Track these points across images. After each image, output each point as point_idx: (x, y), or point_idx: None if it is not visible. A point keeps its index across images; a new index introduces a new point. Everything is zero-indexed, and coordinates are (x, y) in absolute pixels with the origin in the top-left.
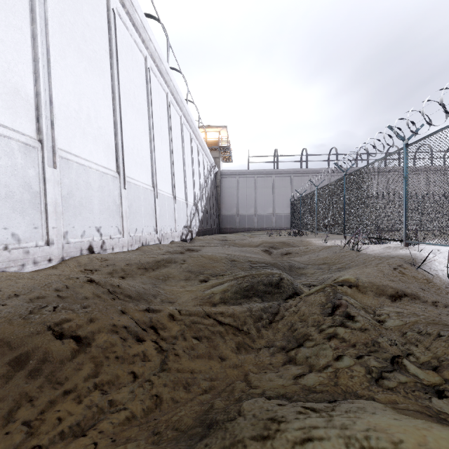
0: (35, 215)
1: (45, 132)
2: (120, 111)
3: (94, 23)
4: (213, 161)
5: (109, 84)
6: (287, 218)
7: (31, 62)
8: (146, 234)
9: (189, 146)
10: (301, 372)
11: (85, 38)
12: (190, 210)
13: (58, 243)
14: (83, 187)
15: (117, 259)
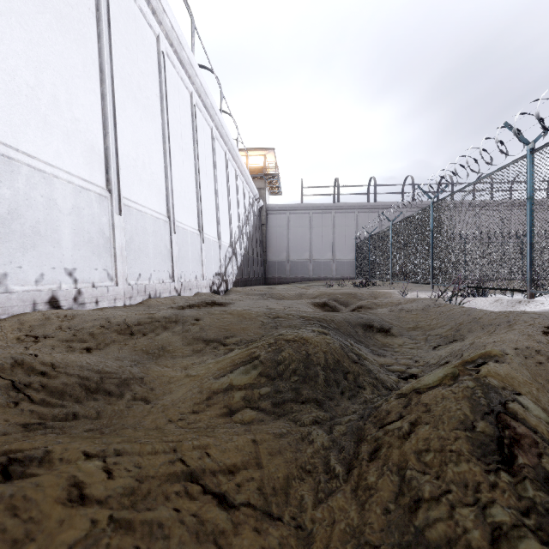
0: None
1: None
2: (113, 102)
3: None
4: (257, 192)
5: (95, 59)
6: (351, 265)
7: None
8: (156, 282)
9: (223, 168)
10: None
11: None
12: (225, 253)
13: None
14: (42, 206)
15: (90, 319)
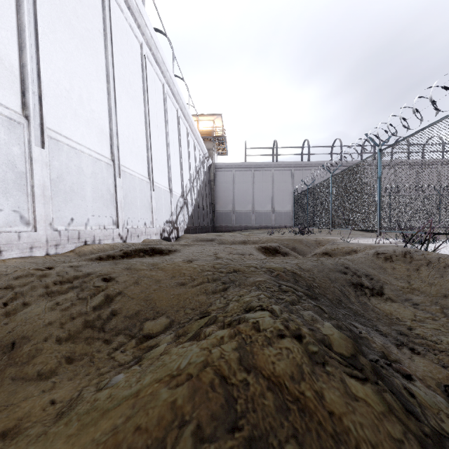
0: None
1: None
2: (35, 15)
3: None
4: (206, 151)
5: None
6: (288, 215)
7: None
8: (95, 228)
9: (175, 124)
10: None
11: None
12: (176, 202)
13: None
14: None
15: None
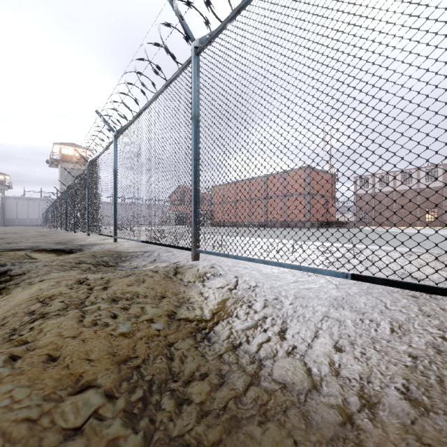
0: None
1: None
2: None
3: None
4: (1, 194)
5: None
6: None
7: None
8: None
9: None
10: None
11: None
12: None
13: None
14: None
15: None
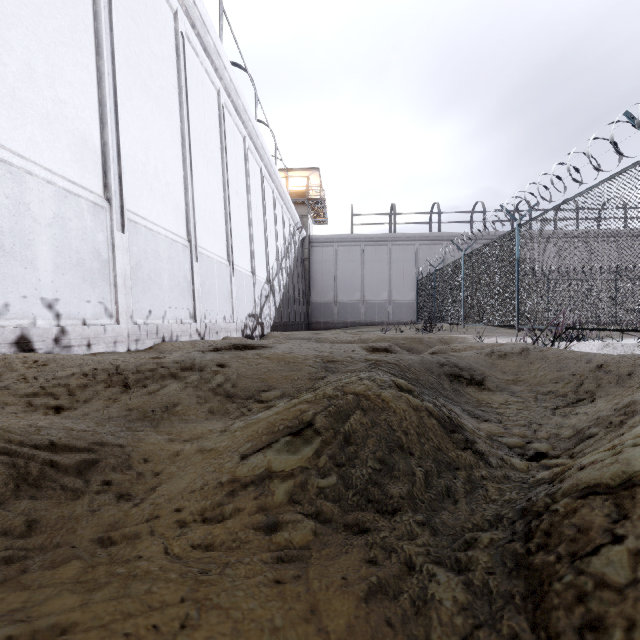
0: None
1: None
2: (114, 85)
3: None
4: (299, 220)
5: (89, 26)
6: (411, 307)
7: None
8: (172, 322)
9: (258, 188)
10: None
11: None
12: (260, 290)
13: None
14: (7, 210)
15: (70, 366)
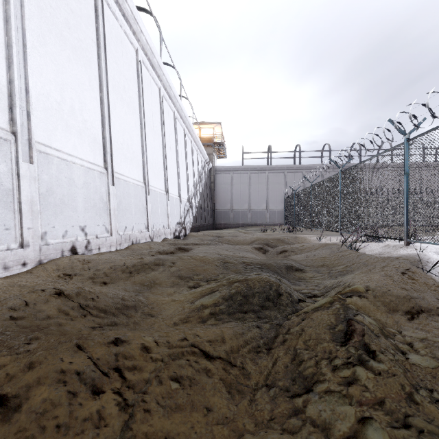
0: (6, 215)
1: (20, 124)
2: (108, 104)
3: (79, 10)
4: (207, 157)
5: (96, 75)
6: (281, 214)
7: (3, 47)
8: (136, 232)
9: (182, 142)
10: (314, 438)
11: (68, 25)
12: (184, 207)
13: (35, 244)
14: (66, 184)
15: (101, 262)
